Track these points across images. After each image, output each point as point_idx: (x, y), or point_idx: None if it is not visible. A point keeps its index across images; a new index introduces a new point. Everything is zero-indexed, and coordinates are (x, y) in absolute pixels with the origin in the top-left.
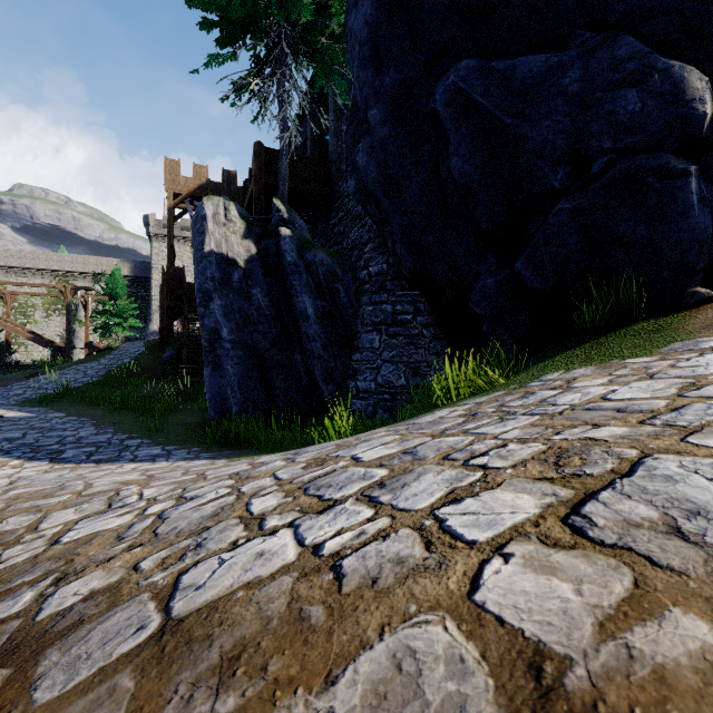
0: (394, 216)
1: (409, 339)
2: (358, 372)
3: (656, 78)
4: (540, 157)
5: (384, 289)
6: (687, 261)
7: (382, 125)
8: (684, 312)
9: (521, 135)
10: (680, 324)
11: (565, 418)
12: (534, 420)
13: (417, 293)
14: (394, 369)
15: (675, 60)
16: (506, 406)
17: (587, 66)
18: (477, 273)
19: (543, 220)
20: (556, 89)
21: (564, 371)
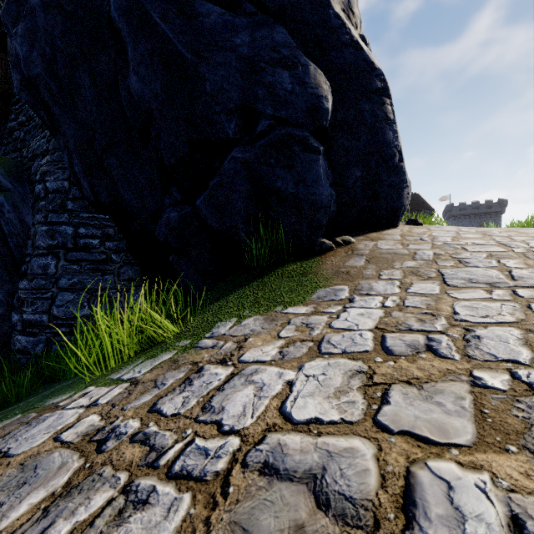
0: (69, 127)
1: (95, 264)
2: (25, 303)
3: (301, 69)
4: (217, 103)
5: (65, 208)
6: (318, 218)
7: (45, 9)
8: (318, 257)
9: (200, 74)
10: (317, 269)
11: (232, 527)
12: (175, 529)
13: (106, 217)
14: (75, 298)
15: (312, 62)
16: (158, 412)
17: (254, 36)
18: (162, 205)
19: (219, 164)
20: (230, 44)
21: (236, 320)
